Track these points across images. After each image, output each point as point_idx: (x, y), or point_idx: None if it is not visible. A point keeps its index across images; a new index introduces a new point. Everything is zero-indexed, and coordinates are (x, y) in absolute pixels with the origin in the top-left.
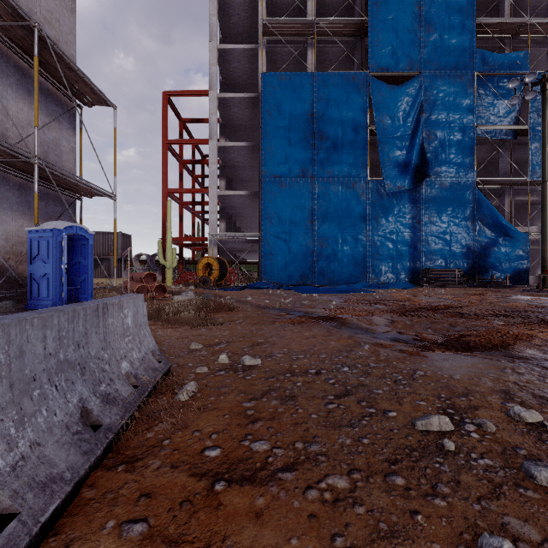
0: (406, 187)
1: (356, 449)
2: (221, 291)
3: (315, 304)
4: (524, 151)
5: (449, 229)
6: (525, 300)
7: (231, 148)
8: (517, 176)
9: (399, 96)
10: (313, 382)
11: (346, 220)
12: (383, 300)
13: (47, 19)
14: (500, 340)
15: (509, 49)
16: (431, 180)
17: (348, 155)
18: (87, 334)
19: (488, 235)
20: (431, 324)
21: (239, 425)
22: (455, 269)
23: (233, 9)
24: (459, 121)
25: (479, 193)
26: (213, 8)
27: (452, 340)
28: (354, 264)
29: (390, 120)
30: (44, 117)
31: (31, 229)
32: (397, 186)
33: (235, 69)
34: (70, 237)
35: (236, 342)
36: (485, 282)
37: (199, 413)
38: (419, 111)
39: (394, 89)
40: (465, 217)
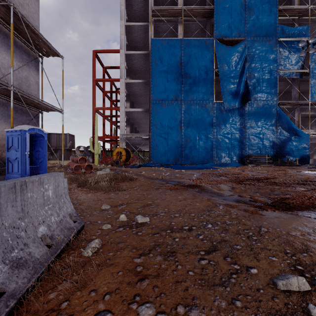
0: (236, 106)
1: (232, 314)
2: (126, 168)
3: (183, 176)
4: (306, 85)
5: (262, 131)
6: (311, 173)
7: (133, 83)
8: (302, 100)
9: (232, 52)
10: (187, 238)
11: (201, 126)
12: (224, 173)
13: (21, 3)
14: (310, 202)
15: (298, 24)
16: (251, 102)
17: (202, 87)
18: (1, 208)
19: (285, 135)
20: (258, 190)
21: (129, 283)
22: (265, 155)
23: (134, 2)
24: (268, 67)
25: (280, 109)
26: (122, 1)
27: (277, 202)
28: (205, 152)
29: (227, 66)
30: (19, 63)
31: (8, 130)
32: (231, 105)
33: (135, 37)
34: (33, 135)
35: (133, 204)
36: (284, 162)
37: (98, 270)
38: (244, 61)
39: (229, 48)
40: (271, 124)
